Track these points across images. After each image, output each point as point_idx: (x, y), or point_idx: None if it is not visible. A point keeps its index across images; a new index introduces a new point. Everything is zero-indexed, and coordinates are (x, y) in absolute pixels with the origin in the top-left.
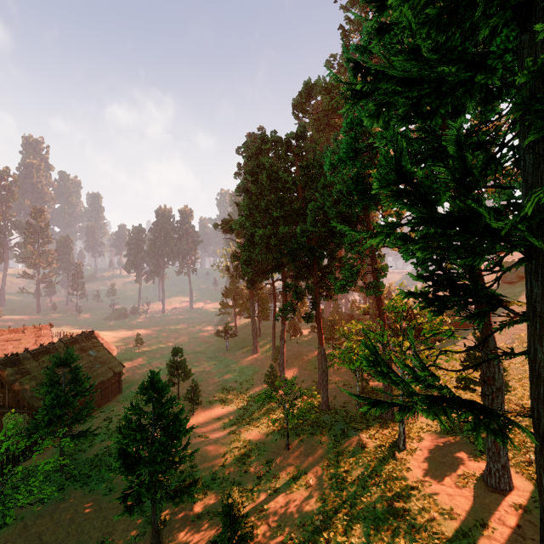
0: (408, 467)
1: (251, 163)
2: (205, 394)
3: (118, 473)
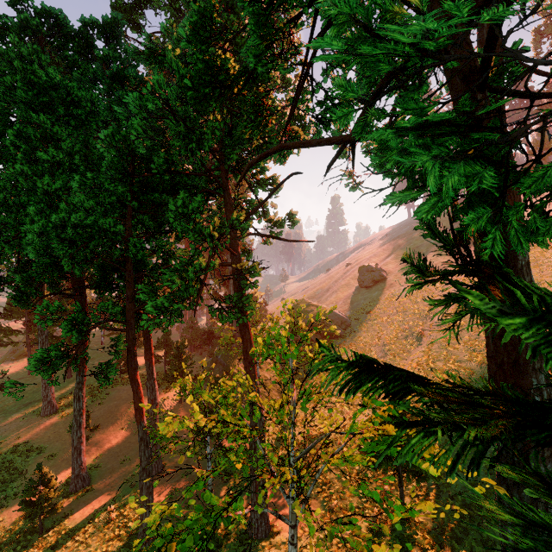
0: None
1: None
2: None
3: None
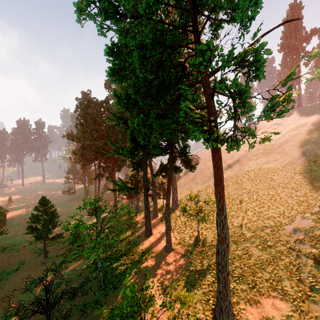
0: (135, 220)
1: (83, 112)
2: (59, 219)
3: (29, 233)
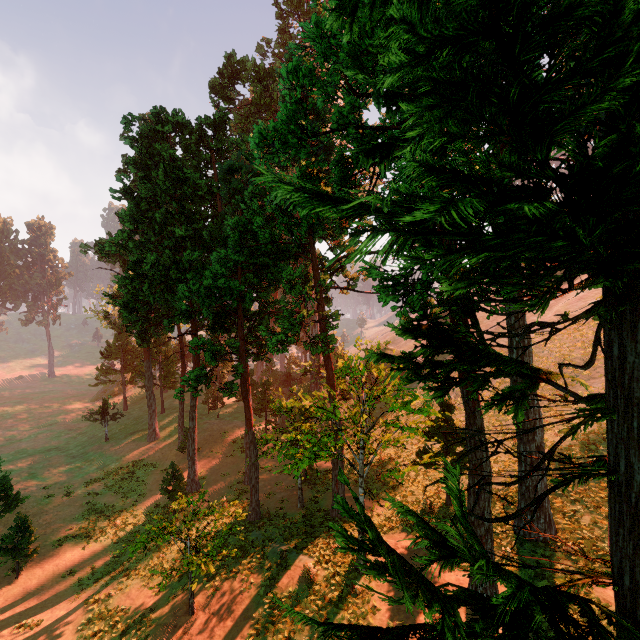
0: (374, 606)
1: (137, 149)
2: (51, 529)
3: None
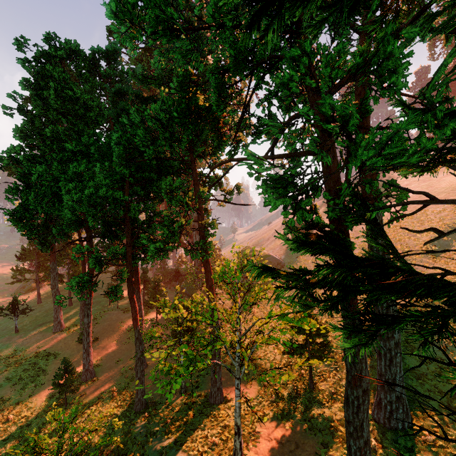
0: None
1: (29, 69)
2: None
3: None
